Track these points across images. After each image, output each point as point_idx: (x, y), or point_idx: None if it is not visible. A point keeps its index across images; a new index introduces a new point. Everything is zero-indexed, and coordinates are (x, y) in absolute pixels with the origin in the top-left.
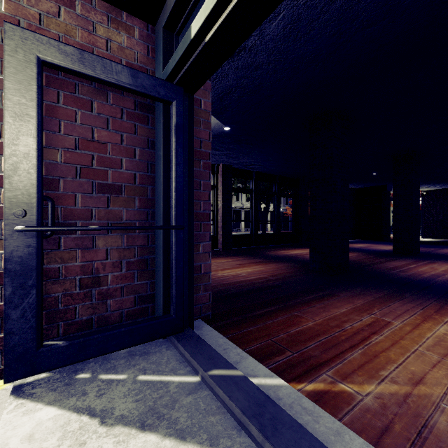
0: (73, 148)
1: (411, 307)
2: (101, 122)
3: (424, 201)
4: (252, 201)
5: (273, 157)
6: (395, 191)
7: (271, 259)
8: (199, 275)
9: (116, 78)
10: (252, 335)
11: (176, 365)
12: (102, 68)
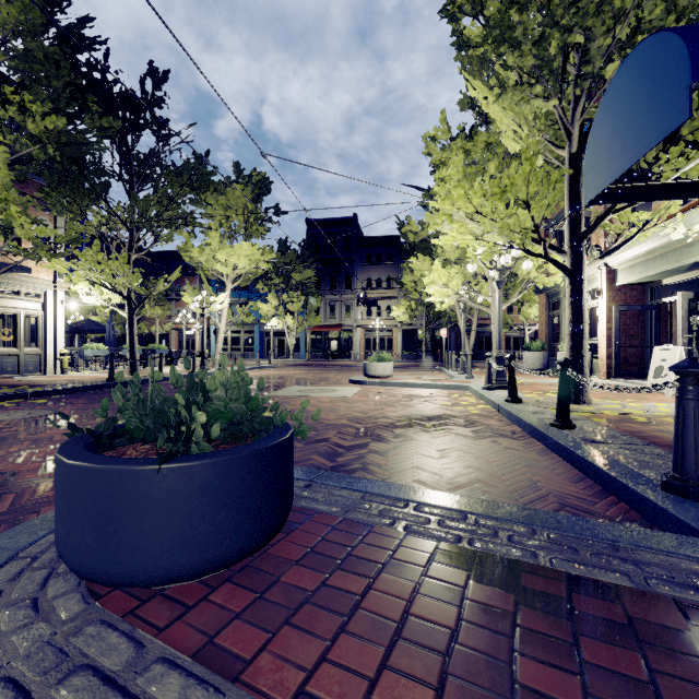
0: (621, 326)
1: None
2: (628, 318)
3: None
4: None
5: None
6: None
7: None
8: None
9: (636, 309)
10: None
11: None
12: (633, 308)
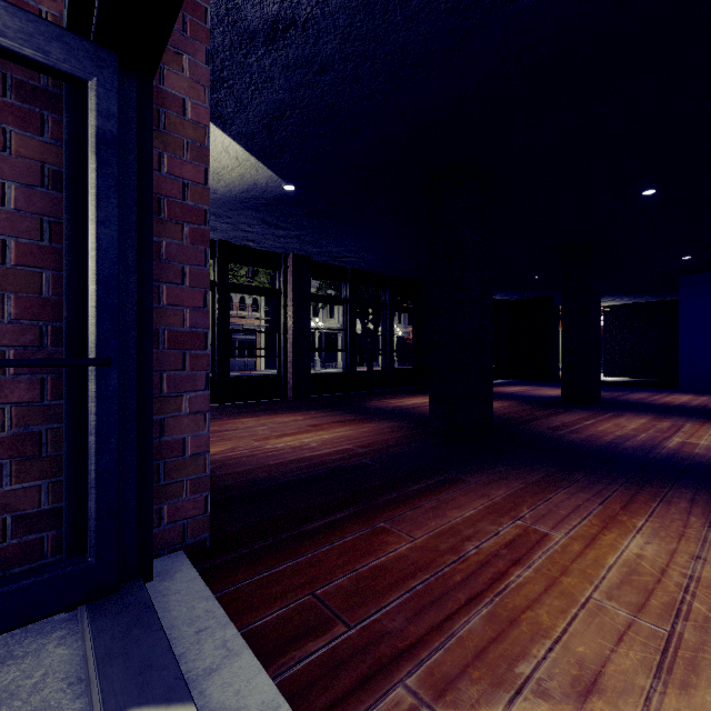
0: None
1: (585, 501)
2: None
3: (607, 321)
4: (346, 317)
5: (377, 244)
6: (565, 304)
7: (370, 414)
8: (181, 460)
9: None
10: (278, 585)
11: (54, 696)
12: None
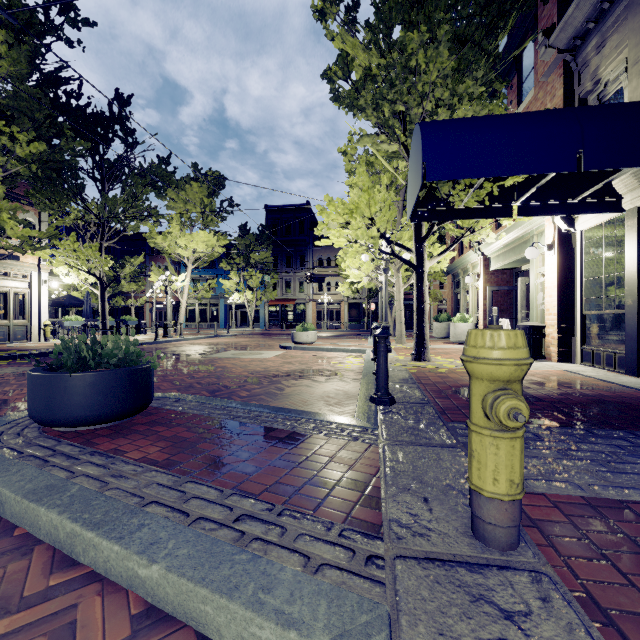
0: (494, 303)
1: None
2: (500, 296)
3: None
4: None
5: None
6: None
7: None
8: None
9: (505, 289)
10: None
11: None
12: (502, 288)
